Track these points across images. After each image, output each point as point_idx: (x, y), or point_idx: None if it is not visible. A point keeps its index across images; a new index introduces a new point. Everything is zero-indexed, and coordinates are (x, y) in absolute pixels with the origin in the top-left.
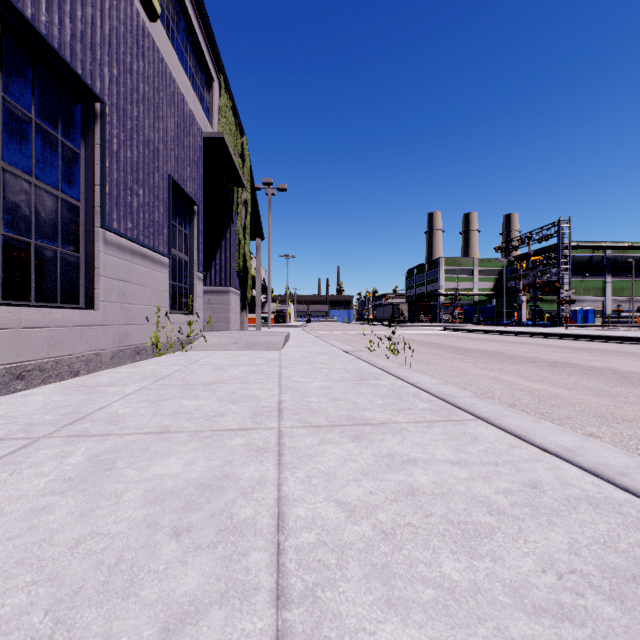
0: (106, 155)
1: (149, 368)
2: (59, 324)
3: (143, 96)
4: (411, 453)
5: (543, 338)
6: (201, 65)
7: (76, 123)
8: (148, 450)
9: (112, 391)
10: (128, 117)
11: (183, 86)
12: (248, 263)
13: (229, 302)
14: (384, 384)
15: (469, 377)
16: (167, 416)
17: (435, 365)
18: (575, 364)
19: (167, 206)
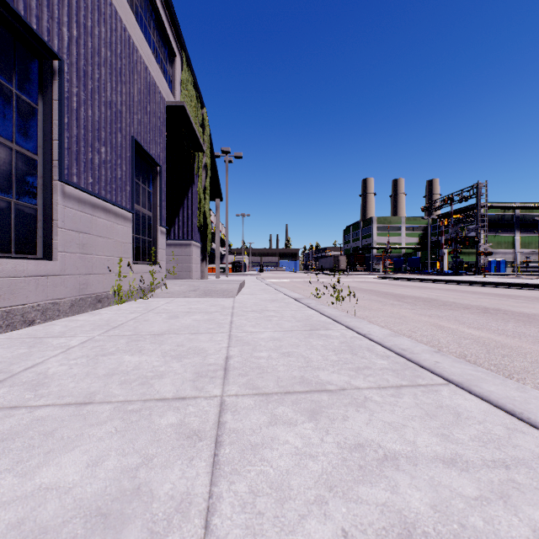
0: (64, 111)
1: (107, 316)
2: (10, 274)
3: (105, 60)
4: (386, 442)
5: (466, 285)
6: (164, 41)
7: (33, 78)
8: (52, 435)
9: (57, 343)
10: (89, 78)
11: (146, 57)
12: (208, 220)
13: (191, 254)
14: (335, 335)
15: (411, 324)
16: (99, 378)
17: (376, 311)
18: (505, 310)
19: (130, 165)
